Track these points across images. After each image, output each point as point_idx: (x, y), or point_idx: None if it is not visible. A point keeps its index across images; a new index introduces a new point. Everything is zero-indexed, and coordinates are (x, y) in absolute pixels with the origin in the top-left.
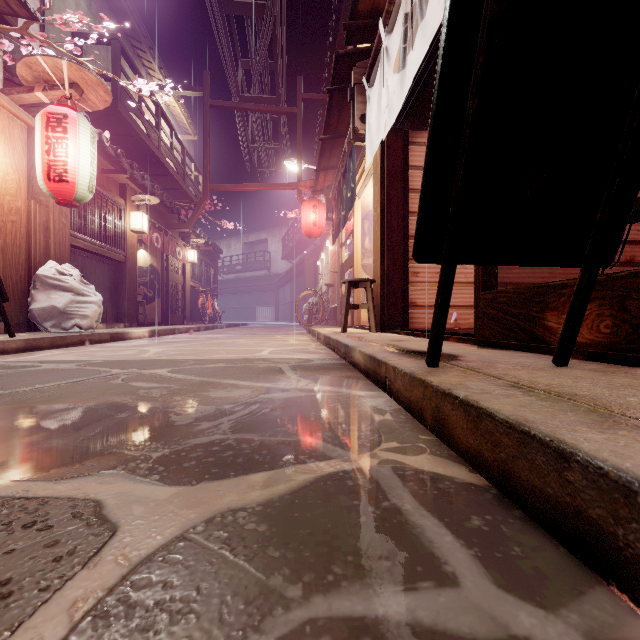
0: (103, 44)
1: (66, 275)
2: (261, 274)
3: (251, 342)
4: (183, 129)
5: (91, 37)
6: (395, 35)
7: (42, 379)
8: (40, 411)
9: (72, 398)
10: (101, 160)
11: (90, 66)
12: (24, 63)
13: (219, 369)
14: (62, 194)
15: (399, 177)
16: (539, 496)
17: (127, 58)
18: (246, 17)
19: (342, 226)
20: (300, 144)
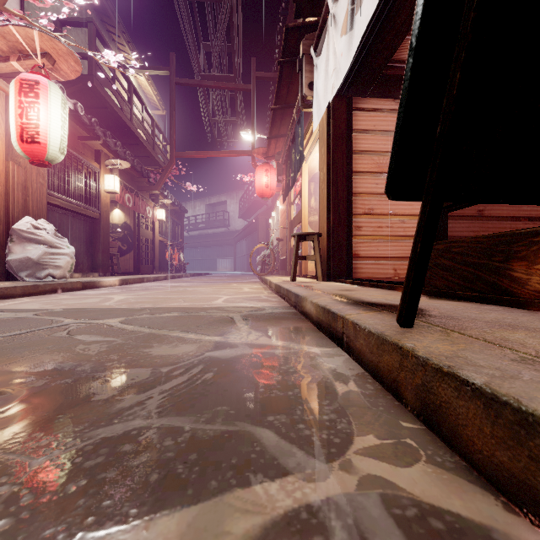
0: (80, 27)
1: (40, 229)
2: (221, 231)
3: (209, 290)
4: (153, 105)
5: (63, 12)
6: None
7: None
8: None
9: None
10: (77, 128)
11: (62, 39)
12: None
13: (171, 319)
14: (34, 154)
15: (344, 139)
16: None
17: (102, 39)
18: (206, 3)
19: (291, 186)
20: (254, 116)
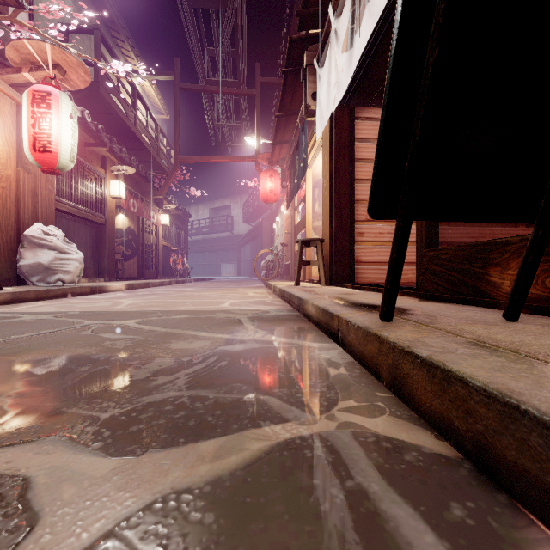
0: (86, 33)
1: (51, 235)
2: (225, 235)
3: (215, 294)
4: (157, 109)
5: (73, 24)
6: (343, 18)
7: (18, 330)
8: (4, 364)
9: (39, 350)
10: (83, 135)
11: (72, 50)
12: (12, 46)
13: (183, 320)
14: (46, 163)
15: (346, 148)
16: (533, 483)
17: (107, 46)
18: (211, 10)
19: (295, 192)
20: (258, 122)
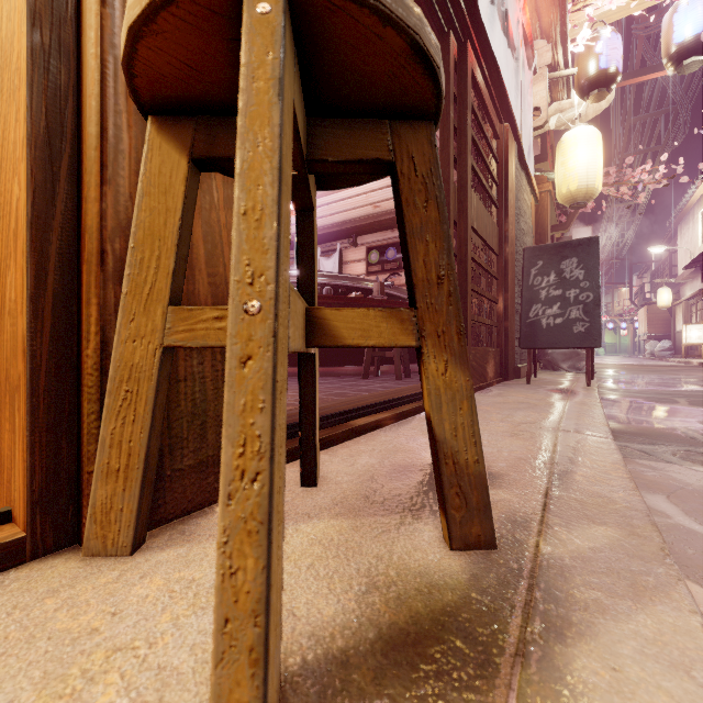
0: None
1: None
2: None
3: None
4: None
5: None
6: None
7: None
8: None
9: None
10: None
11: None
12: None
13: None
14: None
15: None
16: None
17: None
18: None
19: None
20: None
